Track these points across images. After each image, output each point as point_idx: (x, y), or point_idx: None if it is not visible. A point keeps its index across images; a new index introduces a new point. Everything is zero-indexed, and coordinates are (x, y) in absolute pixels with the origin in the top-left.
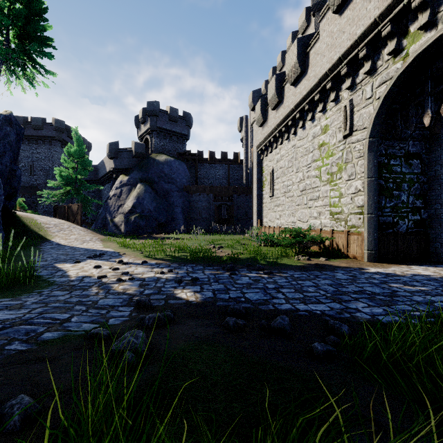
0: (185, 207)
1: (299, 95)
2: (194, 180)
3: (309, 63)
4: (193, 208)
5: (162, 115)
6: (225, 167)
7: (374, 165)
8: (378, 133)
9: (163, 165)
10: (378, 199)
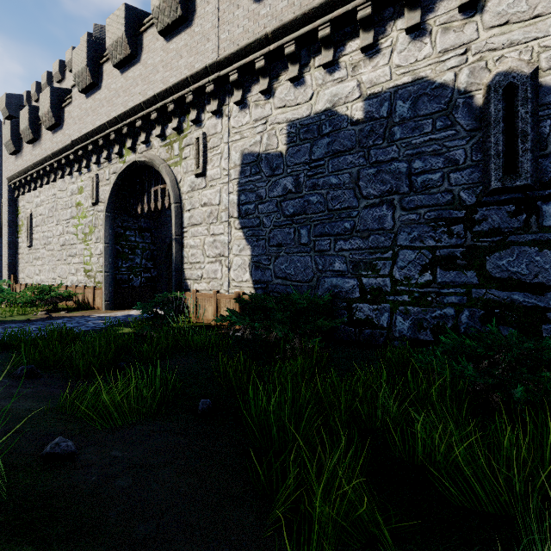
0: None
1: (56, 144)
2: None
3: (64, 118)
4: None
5: None
6: None
7: (110, 234)
8: (112, 210)
9: None
10: (116, 260)
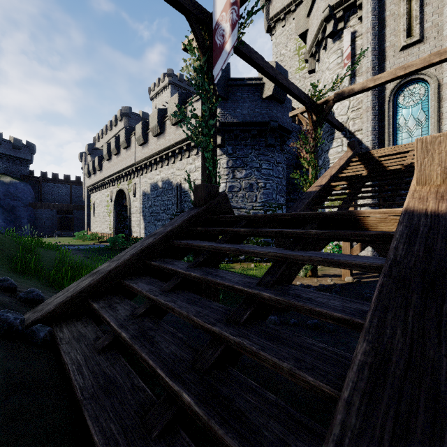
0: (31, 218)
1: (100, 177)
2: (38, 195)
3: (103, 168)
4: (38, 219)
5: (5, 144)
6: (68, 186)
7: (115, 214)
8: (116, 205)
9: (8, 186)
10: (118, 224)
